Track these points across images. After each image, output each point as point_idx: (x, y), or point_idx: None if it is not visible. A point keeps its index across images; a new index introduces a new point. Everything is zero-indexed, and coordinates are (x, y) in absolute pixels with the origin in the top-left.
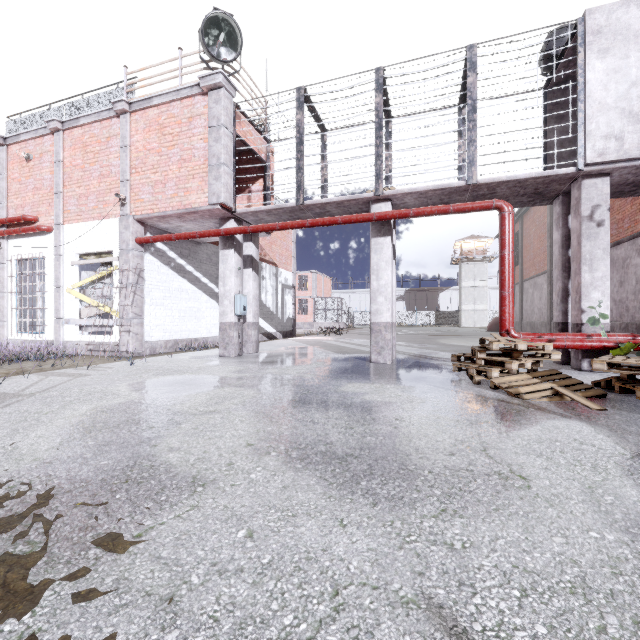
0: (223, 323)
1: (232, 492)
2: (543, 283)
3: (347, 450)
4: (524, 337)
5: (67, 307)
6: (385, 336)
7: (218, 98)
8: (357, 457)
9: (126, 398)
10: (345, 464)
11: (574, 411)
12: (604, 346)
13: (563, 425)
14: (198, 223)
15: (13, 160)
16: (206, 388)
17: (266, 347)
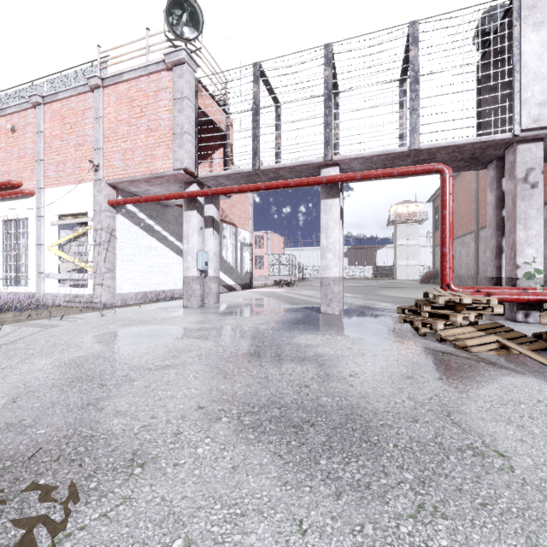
0: (187, 277)
1: (174, 475)
2: (470, 241)
3: (303, 415)
4: (463, 290)
5: (47, 263)
6: (333, 289)
7: (181, 73)
8: (314, 424)
9: (87, 351)
10: (301, 434)
11: (525, 366)
12: (540, 299)
13: (520, 383)
14: (164, 187)
15: (0, 131)
16: (166, 340)
17: (226, 298)
